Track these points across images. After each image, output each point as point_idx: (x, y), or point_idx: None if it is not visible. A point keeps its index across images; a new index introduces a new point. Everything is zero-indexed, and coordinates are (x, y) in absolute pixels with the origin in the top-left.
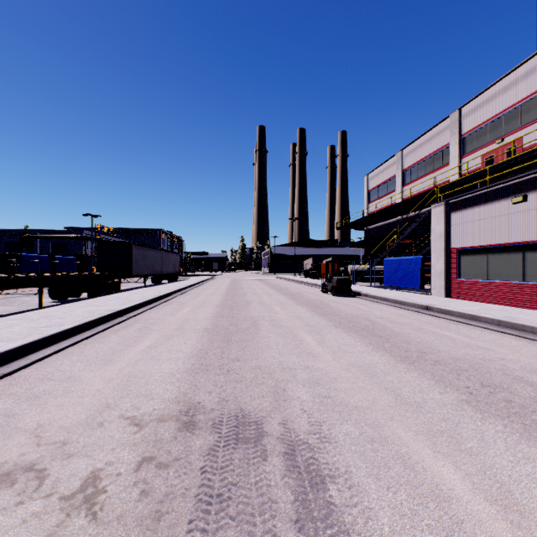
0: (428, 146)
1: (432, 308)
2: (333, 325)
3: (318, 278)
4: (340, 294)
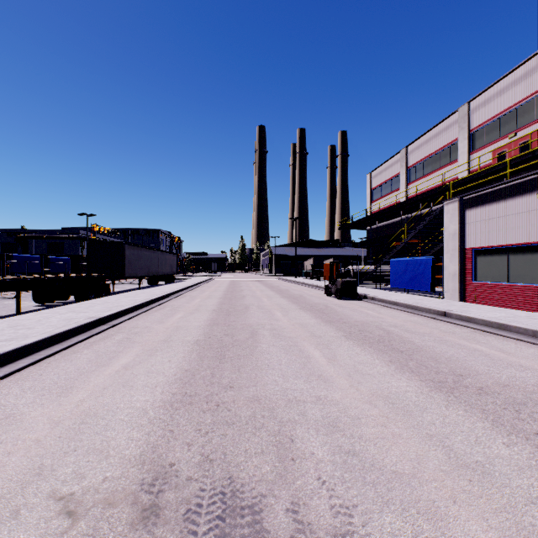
0: (434, 142)
1: (450, 314)
2: (343, 336)
3: (320, 280)
4: (344, 296)
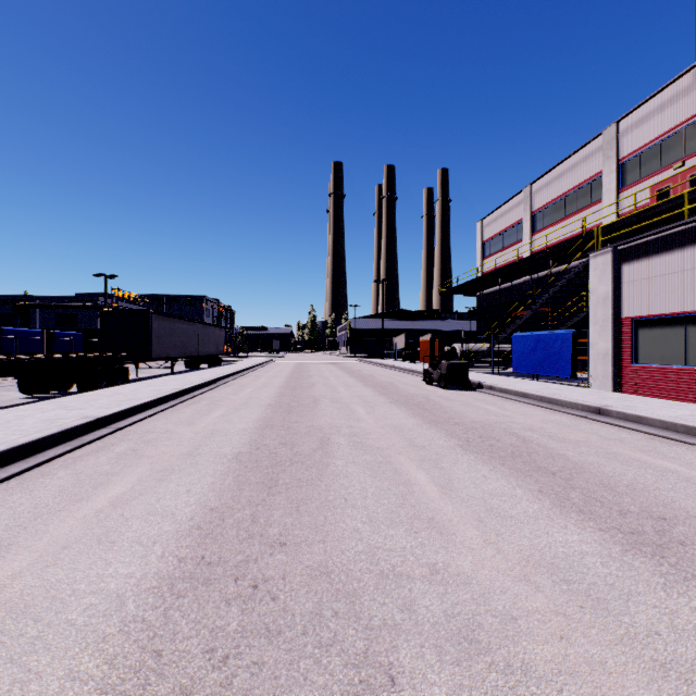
0: (569, 177)
1: (609, 411)
2: (458, 446)
3: (415, 362)
4: (450, 385)
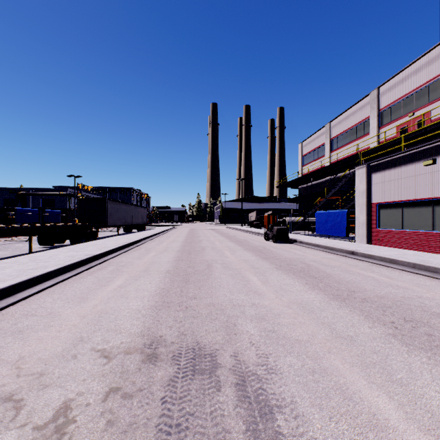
0: (351, 119)
1: (357, 253)
2: (275, 268)
3: (261, 228)
4: (279, 241)
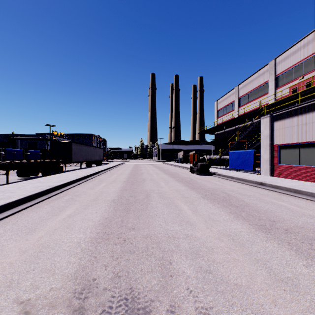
0: (255, 82)
1: (265, 184)
2: (201, 197)
3: (187, 163)
4: (202, 173)
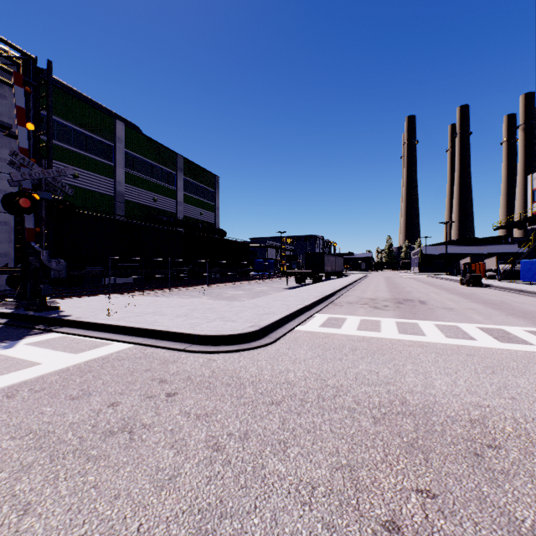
0: None
1: (523, 291)
2: (448, 293)
3: None
4: (475, 286)
